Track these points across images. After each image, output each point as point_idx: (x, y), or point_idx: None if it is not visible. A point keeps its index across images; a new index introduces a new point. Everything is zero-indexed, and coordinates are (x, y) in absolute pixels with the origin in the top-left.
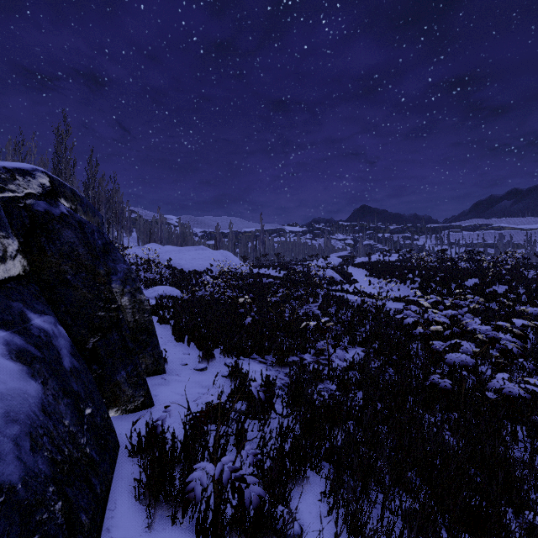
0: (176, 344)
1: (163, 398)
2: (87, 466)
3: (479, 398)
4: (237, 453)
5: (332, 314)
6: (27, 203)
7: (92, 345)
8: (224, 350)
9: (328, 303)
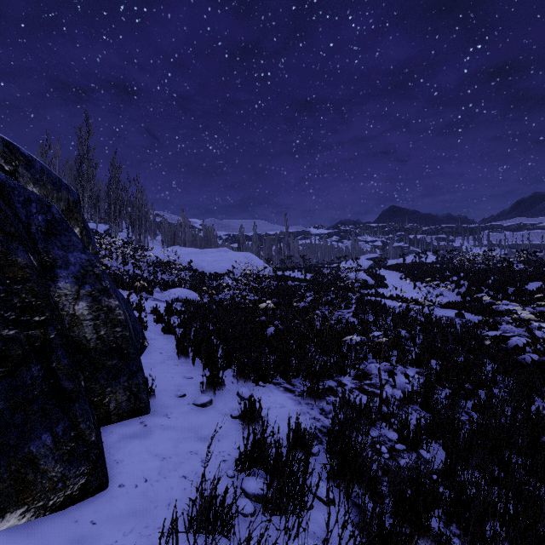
0: (178, 362)
1: (129, 466)
2: None
3: None
4: None
5: (371, 323)
6: None
7: None
8: (237, 372)
9: (364, 310)
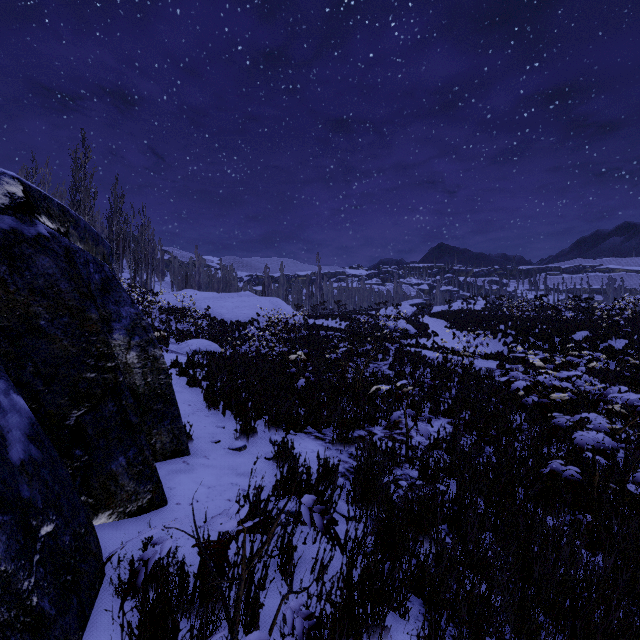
0: (208, 413)
1: (181, 492)
2: (25, 632)
3: (616, 492)
4: (276, 613)
5: (407, 375)
6: None
7: (75, 420)
8: (269, 421)
9: (401, 361)
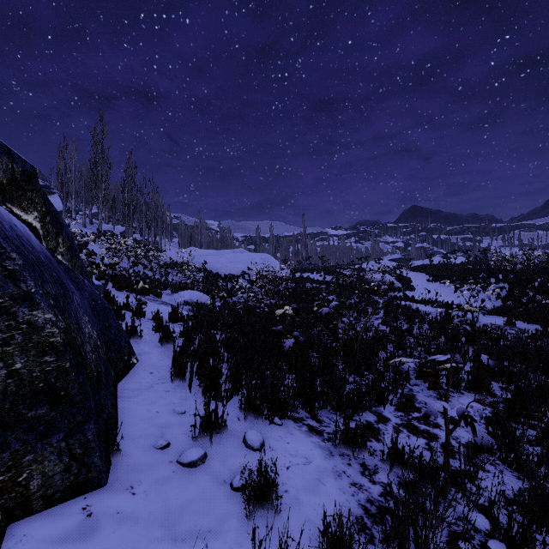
0: (171, 386)
1: None
2: None
3: None
4: None
5: (405, 332)
6: None
7: None
8: (245, 404)
9: (394, 316)
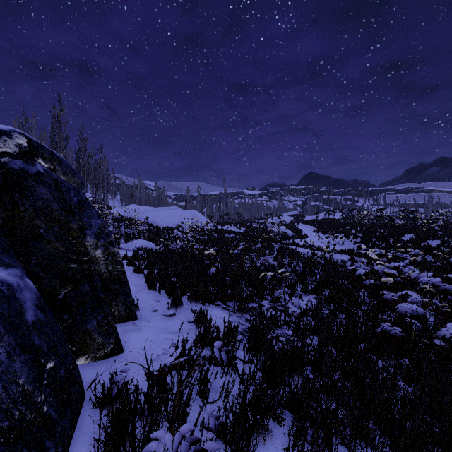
0: (149, 291)
1: (133, 344)
2: (41, 427)
3: (426, 345)
4: (198, 415)
5: (286, 265)
6: (2, 160)
7: (64, 295)
8: (190, 297)
9: (282, 255)
